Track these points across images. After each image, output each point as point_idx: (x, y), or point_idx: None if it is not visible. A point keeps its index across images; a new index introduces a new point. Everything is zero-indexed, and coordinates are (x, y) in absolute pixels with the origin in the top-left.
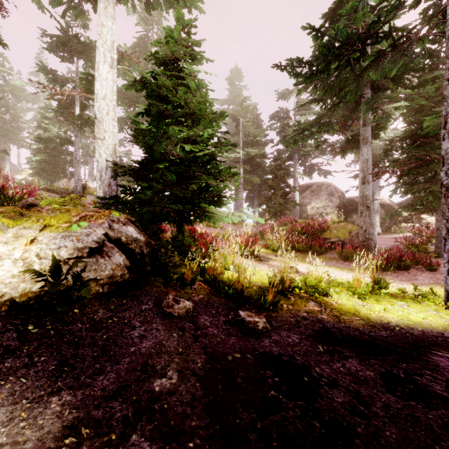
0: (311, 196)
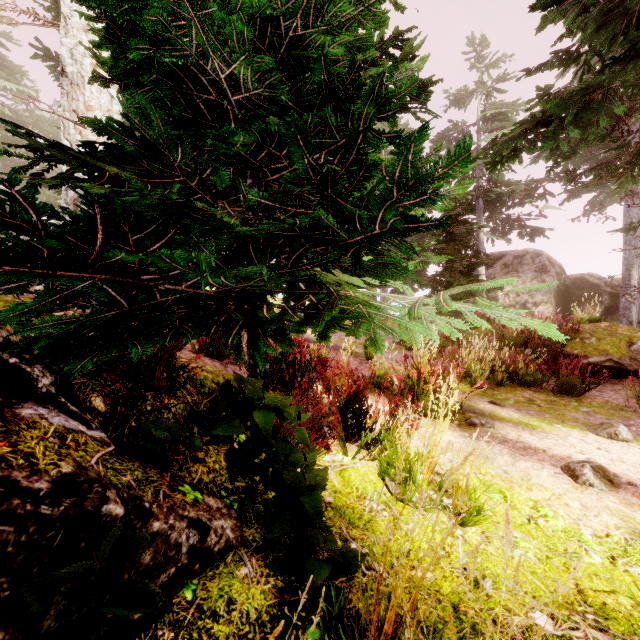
0: (504, 273)
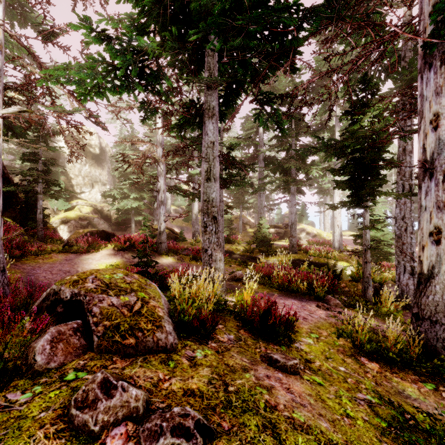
0: None
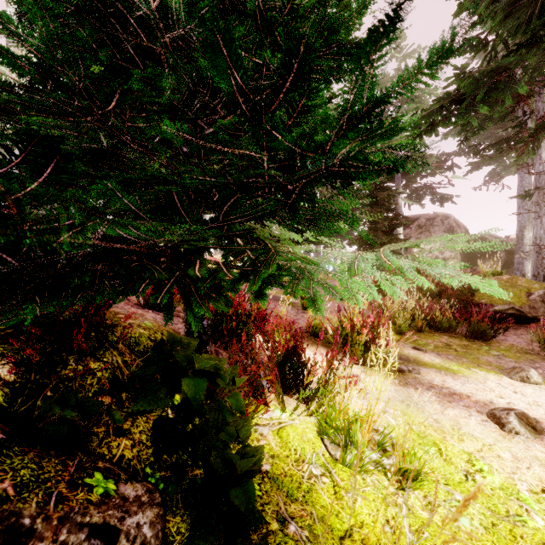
0: (419, 233)
